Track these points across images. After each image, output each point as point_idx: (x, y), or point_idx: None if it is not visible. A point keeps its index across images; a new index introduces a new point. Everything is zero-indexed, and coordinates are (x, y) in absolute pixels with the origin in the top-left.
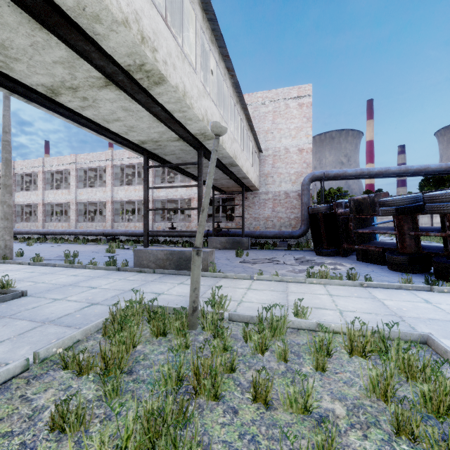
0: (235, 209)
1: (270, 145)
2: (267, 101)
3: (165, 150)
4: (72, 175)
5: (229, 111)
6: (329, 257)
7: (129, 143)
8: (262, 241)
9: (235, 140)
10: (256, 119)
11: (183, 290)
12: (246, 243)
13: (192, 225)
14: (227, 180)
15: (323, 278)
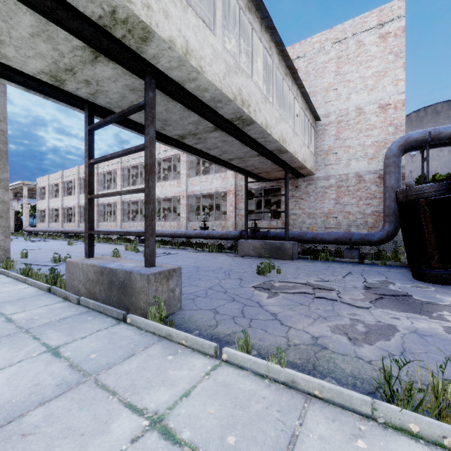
0: (282, 202)
1: (332, 107)
2: (327, 45)
3: (109, 95)
4: (118, 174)
5: (219, 8)
6: (445, 287)
7: (42, 85)
8: (320, 247)
9: (244, 73)
10: (310, 75)
11: (2, 385)
12: (289, 250)
13: (228, 224)
14: (257, 158)
15: (449, 408)
